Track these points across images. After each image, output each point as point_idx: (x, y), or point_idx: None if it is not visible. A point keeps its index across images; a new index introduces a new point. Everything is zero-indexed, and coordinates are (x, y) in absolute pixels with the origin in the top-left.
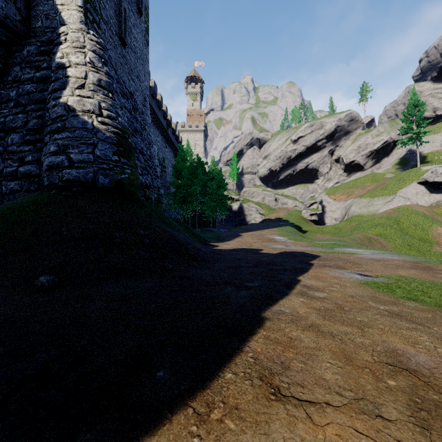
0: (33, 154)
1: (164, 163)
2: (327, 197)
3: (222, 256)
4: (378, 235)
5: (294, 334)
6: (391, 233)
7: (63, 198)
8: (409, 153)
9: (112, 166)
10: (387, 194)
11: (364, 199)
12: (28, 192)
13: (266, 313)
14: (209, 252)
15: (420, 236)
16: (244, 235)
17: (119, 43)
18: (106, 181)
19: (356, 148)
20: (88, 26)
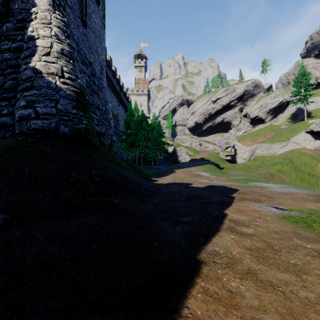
0: (8, 108)
1: (118, 117)
2: (237, 143)
3: (160, 190)
4: (277, 171)
5: (233, 285)
6: (287, 169)
7: (28, 144)
8: (298, 110)
9: (71, 117)
10: (282, 140)
11: (266, 144)
12: (4, 138)
13: (202, 254)
14: (150, 186)
15: (309, 172)
16: (177, 171)
17: (81, 24)
18: (66, 130)
19: (259, 107)
20: (55, 8)
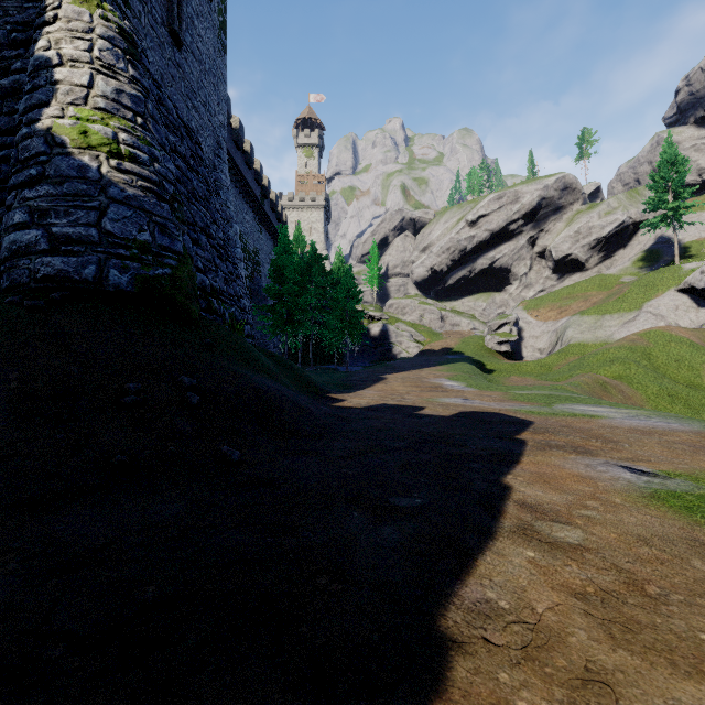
0: None
1: (258, 257)
2: (525, 315)
3: (347, 423)
4: (616, 378)
5: None
6: (638, 374)
7: (24, 312)
8: (660, 242)
9: (137, 251)
10: (625, 309)
11: (589, 318)
12: None
13: (451, 614)
14: (324, 415)
15: (687, 379)
16: (390, 378)
17: (168, 41)
18: (124, 281)
19: (573, 235)
20: None
